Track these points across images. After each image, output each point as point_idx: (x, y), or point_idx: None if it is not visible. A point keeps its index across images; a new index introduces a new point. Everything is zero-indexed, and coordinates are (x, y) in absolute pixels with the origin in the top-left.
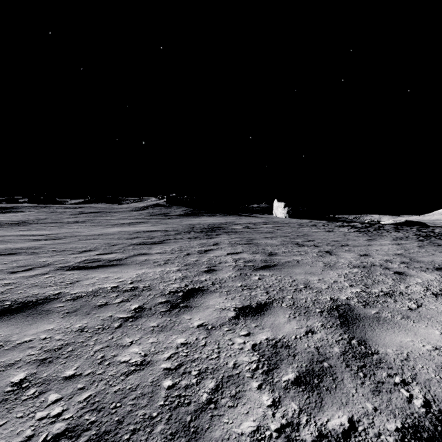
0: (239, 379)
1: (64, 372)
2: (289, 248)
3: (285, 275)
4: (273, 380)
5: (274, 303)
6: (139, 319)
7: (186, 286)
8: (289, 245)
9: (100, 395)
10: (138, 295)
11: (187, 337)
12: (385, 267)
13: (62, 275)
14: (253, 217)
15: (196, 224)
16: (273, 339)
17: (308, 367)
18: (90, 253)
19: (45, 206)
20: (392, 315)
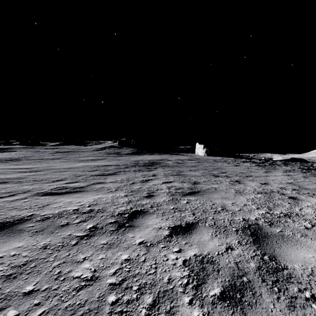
0: (173, 294)
1: (25, 288)
2: (208, 178)
3: (206, 199)
4: (202, 295)
5: (199, 223)
6: (93, 237)
7: (131, 208)
8: (208, 176)
9: (52, 311)
10: (93, 216)
11: (130, 253)
12: (281, 193)
13: (37, 199)
14: (181, 155)
15: (140, 160)
16: (200, 255)
17: (230, 281)
18: (60, 182)
19: (31, 147)
20: (293, 233)
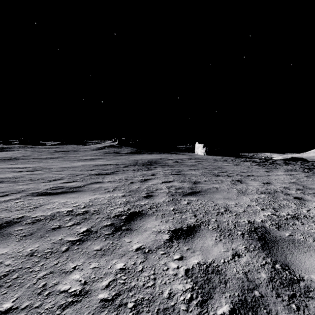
0: (174, 313)
1: (1, 305)
2: (209, 177)
3: (208, 200)
4: (208, 314)
5: (201, 226)
6: (85, 242)
7: (129, 210)
8: (208, 175)
9: None
10: (88, 218)
11: (126, 261)
12: (286, 193)
13: (30, 200)
14: (180, 154)
15: (139, 160)
16: (203, 263)
17: (240, 296)
18: (57, 181)
19: (30, 147)
20: (304, 237)
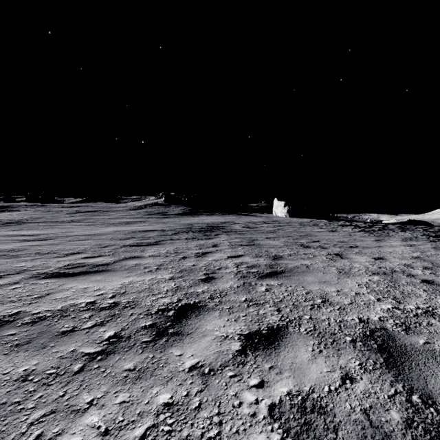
0: None
1: None
2: (295, 250)
3: (296, 284)
4: None
5: (290, 327)
6: (111, 356)
7: (179, 301)
8: (294, 246)
9: None
10: (117, 315)
11: (174, 390)
12: (409, 274)
13: (34, 285)
14: (252, 216)
15: (194, 224)
16: (297, 393)
17: None
18: (76, 256)
19: (42, 205)
20: None
